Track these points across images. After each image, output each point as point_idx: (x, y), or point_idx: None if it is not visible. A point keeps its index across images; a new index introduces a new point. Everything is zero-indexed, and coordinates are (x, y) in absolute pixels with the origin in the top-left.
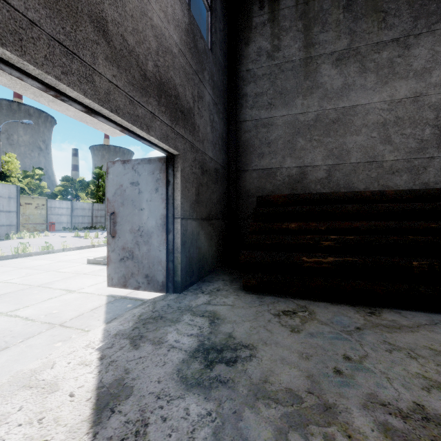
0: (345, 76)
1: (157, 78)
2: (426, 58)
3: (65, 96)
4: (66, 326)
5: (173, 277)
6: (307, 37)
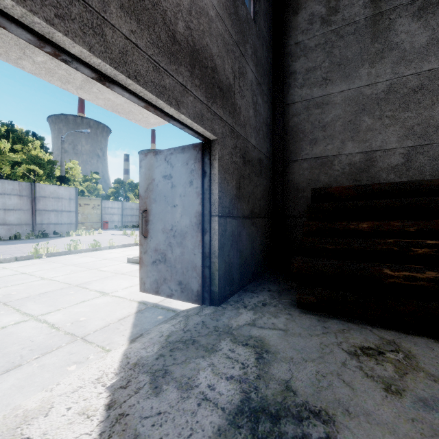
0: (432, 29)
1: (189, 44)
2: None
3: (65, 53)
4: (87, 341)
5: (210, 286)
6: None
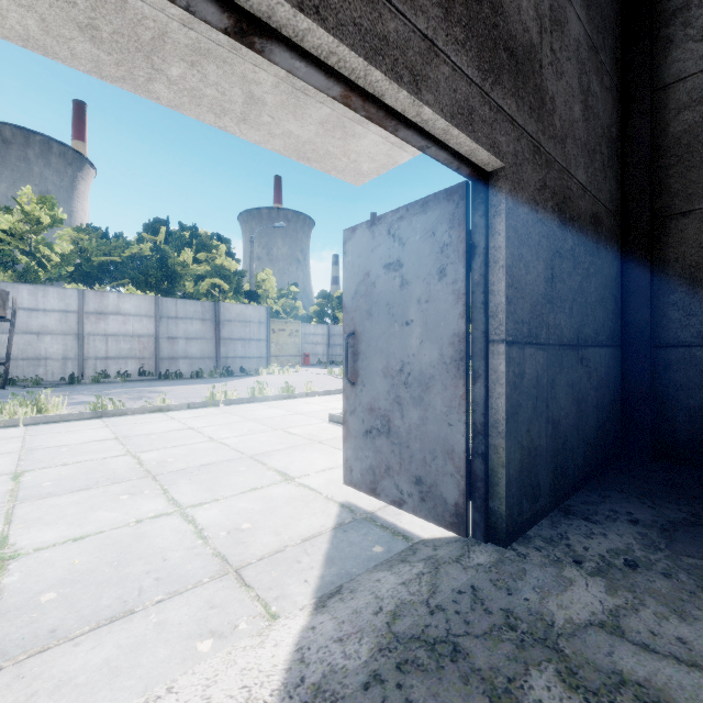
0: None
1: None
2: None
3: None
4: (243, 581)
5: (486, 499)
6: None
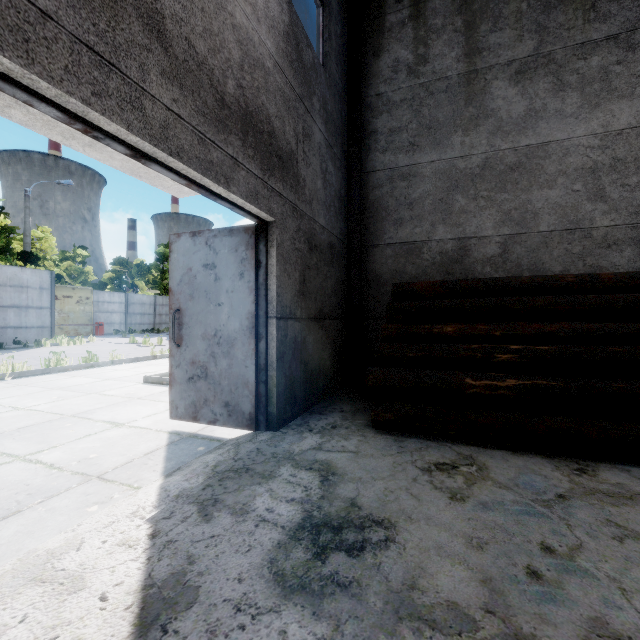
0: (530, 98)
1: (241, 106)
2: None
3: (98, 130)
4: (107, 480)
5: (267, 406)
6: (470, 40)
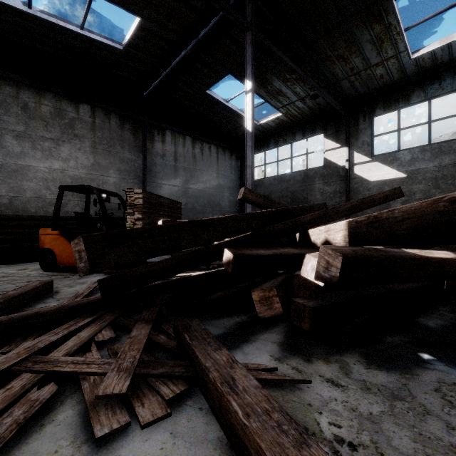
0: (23, 147)
1: None
2: (68, 153)
3: None
4: None
5: None
6: None
